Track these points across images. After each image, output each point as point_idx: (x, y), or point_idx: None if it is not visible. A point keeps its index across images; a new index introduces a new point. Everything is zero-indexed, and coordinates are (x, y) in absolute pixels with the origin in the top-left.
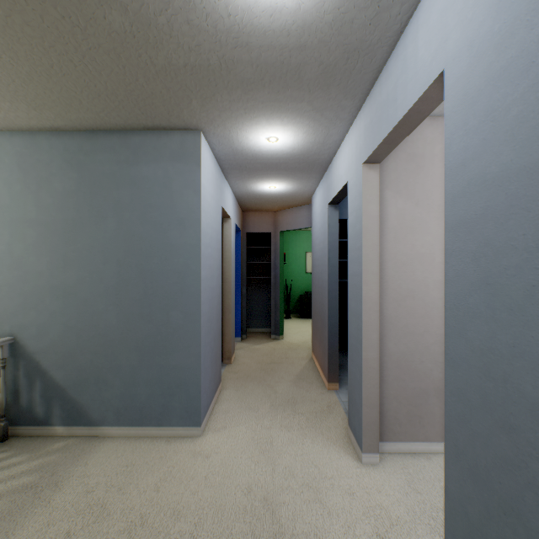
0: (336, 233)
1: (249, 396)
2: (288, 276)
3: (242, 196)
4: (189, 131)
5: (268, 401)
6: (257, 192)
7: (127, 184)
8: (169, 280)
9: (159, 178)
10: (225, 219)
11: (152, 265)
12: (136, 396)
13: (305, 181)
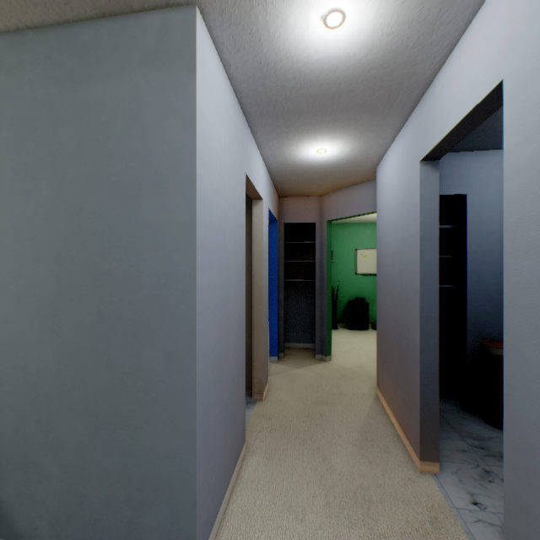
0: (434, 209)
1: (288, 475)
2: (333, 278)
3: (277, 171)
4: (174, 9)
5: (319, 492)
6: (298, 162)
7: (71, 118)
8: (140, 291)
9: (123, 103)
10: (254, 201)
11: (112, 263)
12: (86, 498)
13: (373, 135)
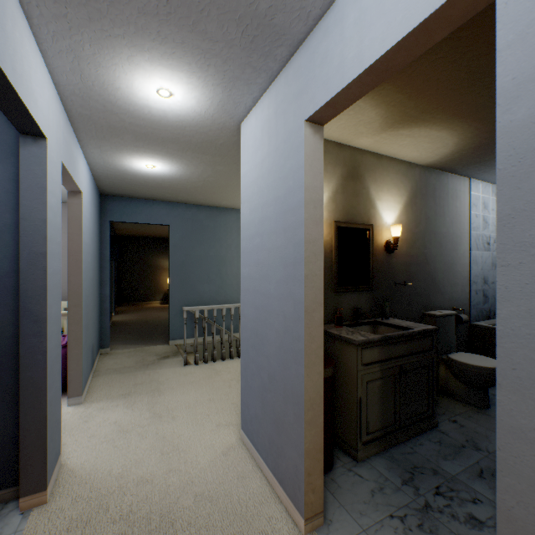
0: None
1: (229, 532)
2: None
3: None
4: None
5: (185, 531)
6: None
7: None
8: None
9: None
10: None
11: None
12: None
13: None
